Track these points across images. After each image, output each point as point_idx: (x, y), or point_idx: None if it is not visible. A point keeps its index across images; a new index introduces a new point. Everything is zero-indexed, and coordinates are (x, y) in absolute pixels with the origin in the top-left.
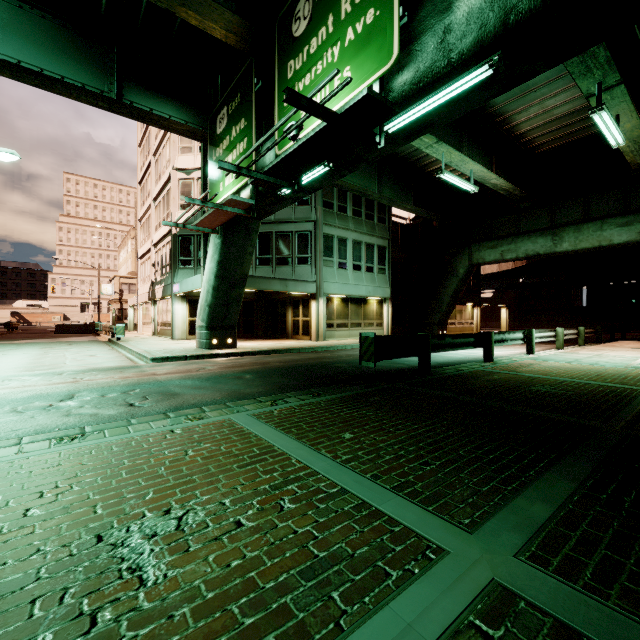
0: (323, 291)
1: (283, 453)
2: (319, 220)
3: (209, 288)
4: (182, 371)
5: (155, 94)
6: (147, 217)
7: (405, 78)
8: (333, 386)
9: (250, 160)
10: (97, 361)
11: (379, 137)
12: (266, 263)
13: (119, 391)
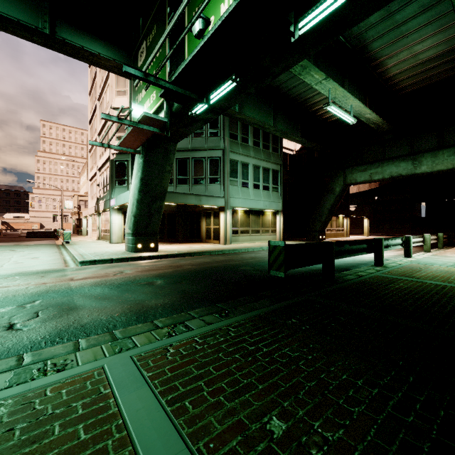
0: (230, 205)
1: None
2: (226, 148)
3: (134, 201)
4: (100, 275)
5: (85, 33)
6: (94, 148)
7: None
8: (242, 299)
9: None
10: (32, 264)
11: (293, 28)
12: (184, 182)
13: (17, 303)
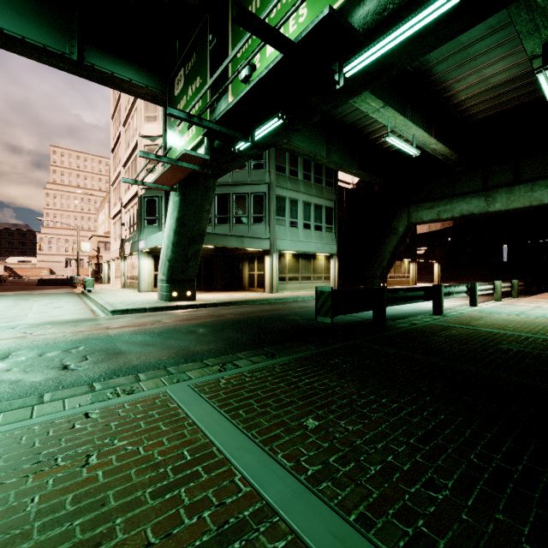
0: (276, 247)
1: (223, 460)
2: (272, 182)
3: (169, 244)
4: (137, 324)
5: (116, 58)
6: (118, 182)
7: (367, 8)
8: (288, 344)
9: (205, 116)
10: (59, 313)
11: (338, 76)
12: (224, 222)
13: (61, 349)
